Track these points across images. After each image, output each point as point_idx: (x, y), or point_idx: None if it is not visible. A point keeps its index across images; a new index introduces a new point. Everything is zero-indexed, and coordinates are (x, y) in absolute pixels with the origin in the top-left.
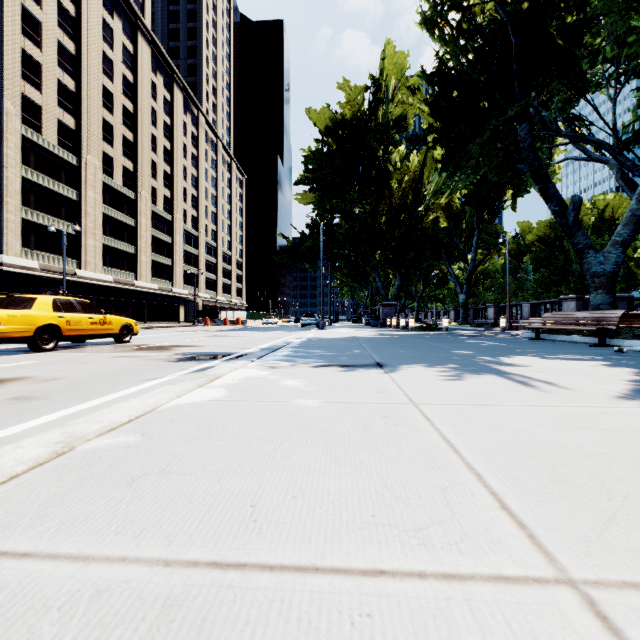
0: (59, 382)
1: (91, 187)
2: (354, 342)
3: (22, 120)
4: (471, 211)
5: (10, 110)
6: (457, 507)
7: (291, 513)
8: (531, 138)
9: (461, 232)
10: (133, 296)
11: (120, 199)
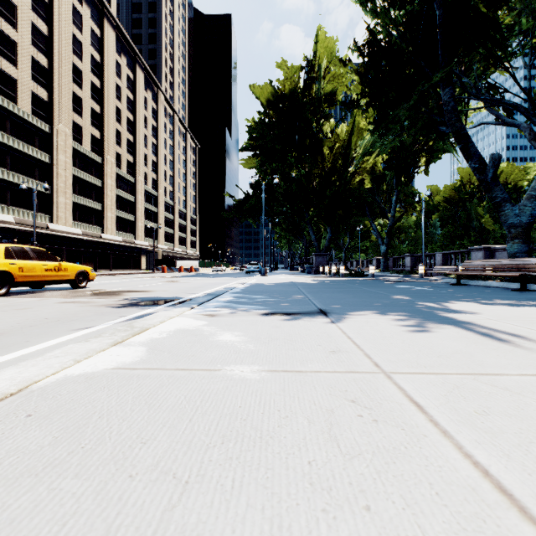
0: None
1: (62, 152)
2: (293, 287)
3: None
4: (391, 175)
5: None
6: None
7: None
8: (454, 101)
9: (382, 193)
10: (100, 247)
11: (88, 163)
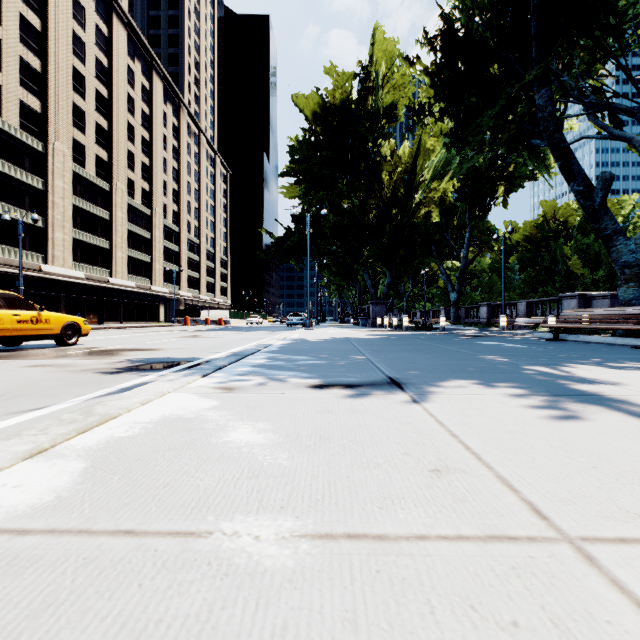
0: None
1: (59, 176)
2: (347, 344)
3: None
4: (463, 207)
5: None
6: None
7: None
8: (552, 106)
9: (452, 229)
10: (107, 294)
11: (93, 190)
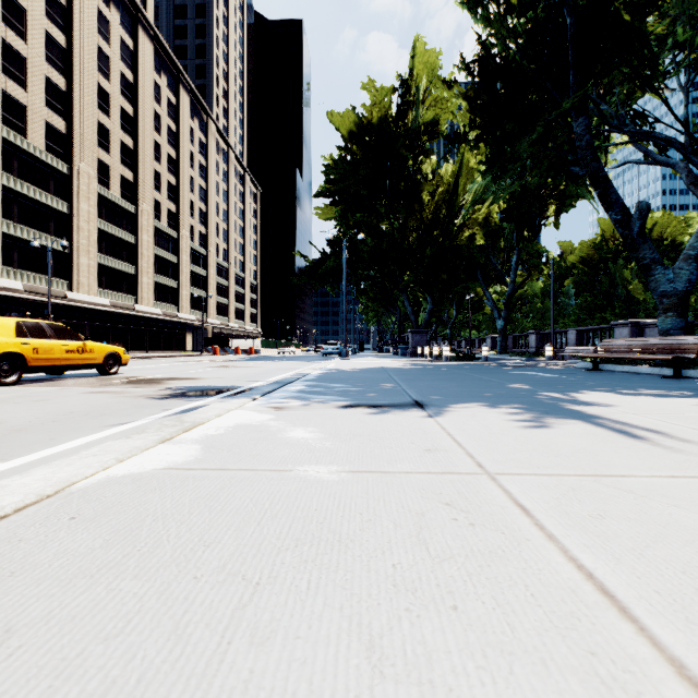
0: None
1: (84, 199)
2: (383, 374)
3: (3, 121)
4: (510, 228)
5: None
6: None
7: None
8: (589, 135)
9: (499, 251)
10: (133, 322)
11: (118, 213)
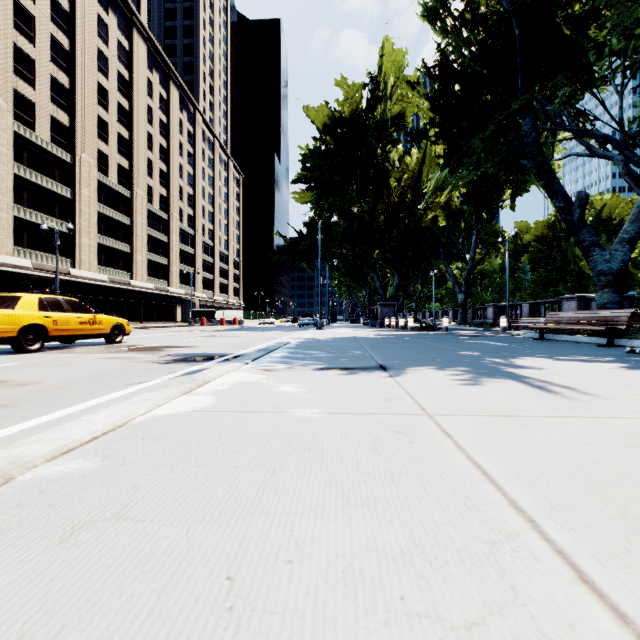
0: (34, 387)
1: (86, 185)
2: (353, 342)
3: (14, 116)
4: (470, 210)
5: (2, 106)
6: (518, 579)
7: (284, 593)
8: (535, 132)
9: (460, 231)
10: (129, 296)
11: (115, 197)
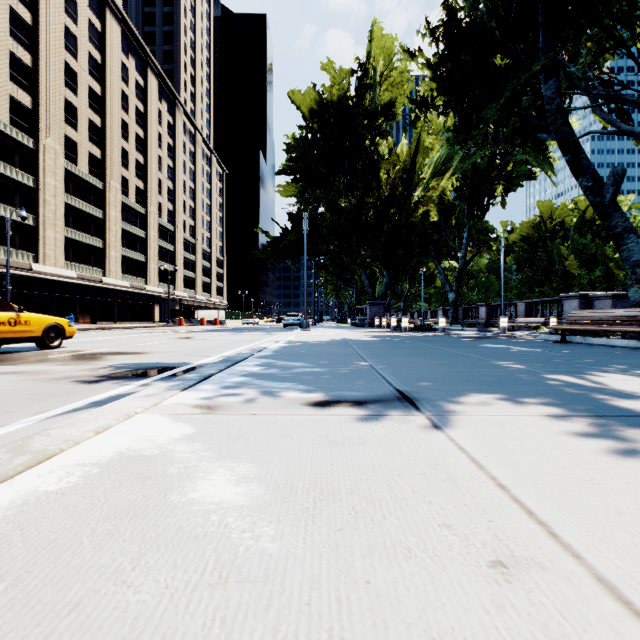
0: None
1: (51, 173)
2: (346, 347)
3: None
4: (461, 206)
5: None
6: None
7: None
8: (560, 98)
9: (450, 228)
10: (101, 294)
11: (86, 188)
